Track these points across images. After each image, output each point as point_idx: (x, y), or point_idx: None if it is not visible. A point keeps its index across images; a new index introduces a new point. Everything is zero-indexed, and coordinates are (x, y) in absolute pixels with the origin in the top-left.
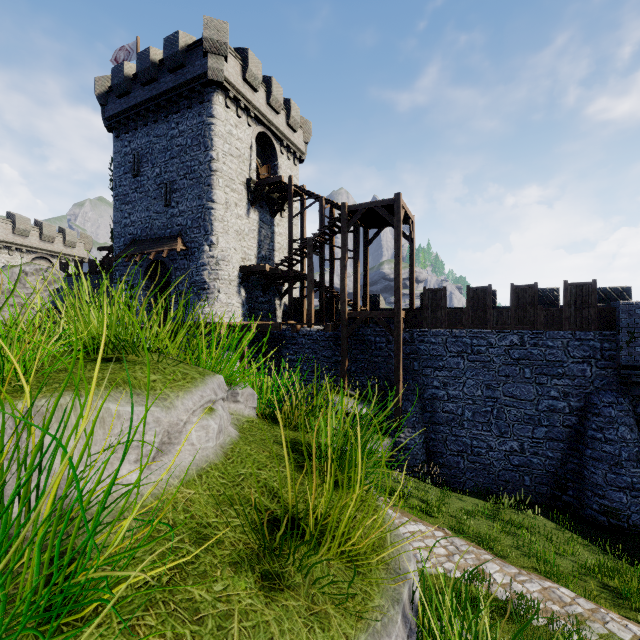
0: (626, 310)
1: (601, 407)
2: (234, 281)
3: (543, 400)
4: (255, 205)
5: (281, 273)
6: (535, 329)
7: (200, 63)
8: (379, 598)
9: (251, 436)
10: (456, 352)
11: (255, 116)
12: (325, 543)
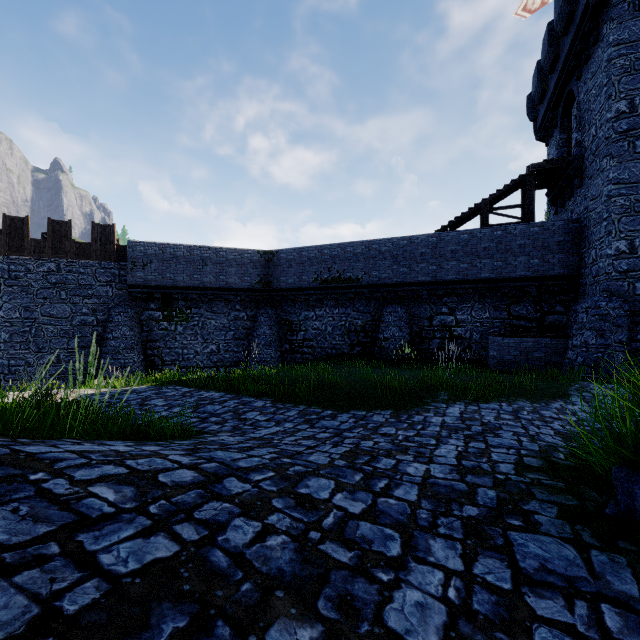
0: (131, 246)
1: (114, 316)
2: None
3: (77, 317)
4: None
5: None
6: (69, 258)
7: None
8: None
9: None
10: None
11: None
12: None
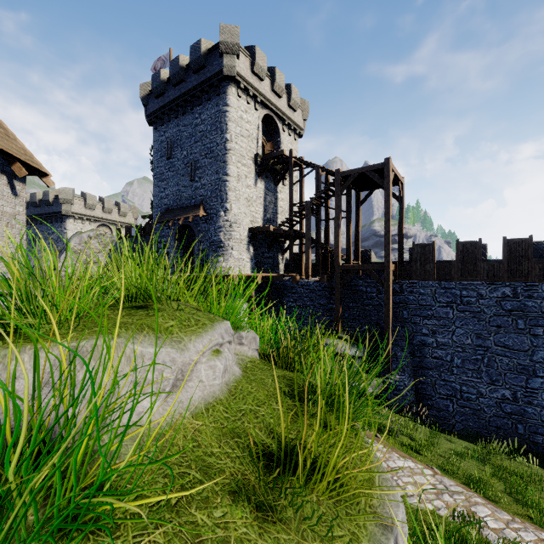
0: None
1: None
2: (244, 240)
3: (538, 351)
4: (261, 176)
5: (283, 232)
6: (529, 281)
7: (217, 63)
8: (367, 541)
9: (252, 375)
10: (445, 302)
11: (261, 101)
12: (315, 480)
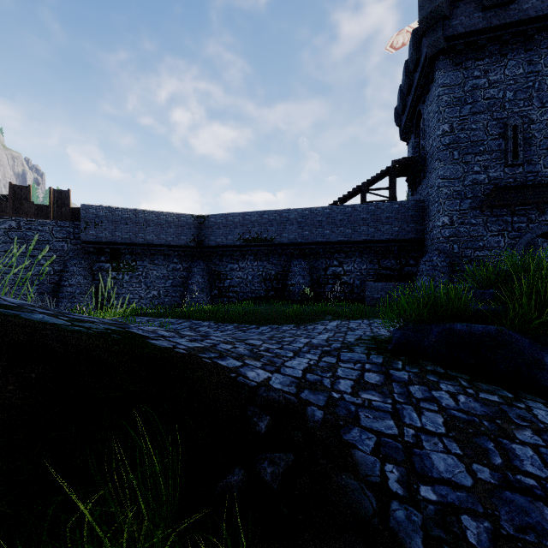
0: (84, 209)
1: (70, 267)
2: None
3: (36, 267)
4: None
5: None
6: (29, 217)
7: None
8: None
9: None
10: None
11: None
12: None
